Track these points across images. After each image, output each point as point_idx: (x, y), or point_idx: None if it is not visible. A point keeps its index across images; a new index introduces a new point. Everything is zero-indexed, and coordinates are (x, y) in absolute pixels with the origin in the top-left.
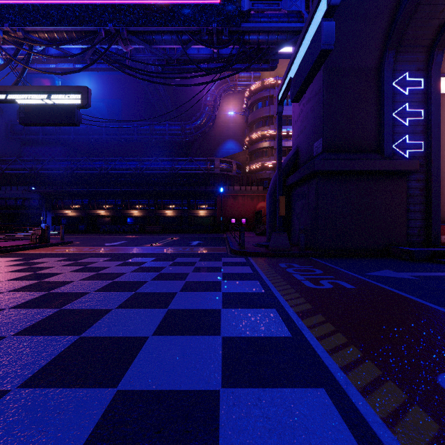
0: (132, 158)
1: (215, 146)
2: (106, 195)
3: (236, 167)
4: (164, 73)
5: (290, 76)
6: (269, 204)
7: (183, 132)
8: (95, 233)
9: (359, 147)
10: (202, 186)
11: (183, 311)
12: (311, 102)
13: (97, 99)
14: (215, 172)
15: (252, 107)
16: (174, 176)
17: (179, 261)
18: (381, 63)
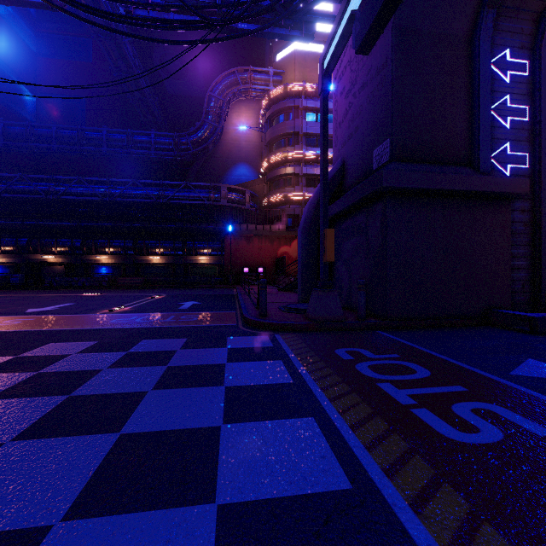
0: (98, 179)
1: (222, 170)
2: (57, 231)
3: (250, 198)
4: (128, 16)
5: (351, 9)
6: (302, 244)
7: (176, 147)
8: (35, 290)
9: (443, 156)
10: (203, 223)
11: None
12: (369, 87)
13: (48, 94)
14: (222, 204)
15: (272, 120)
16: (163, 207)
17: (141, 349)
18: (474, 30)
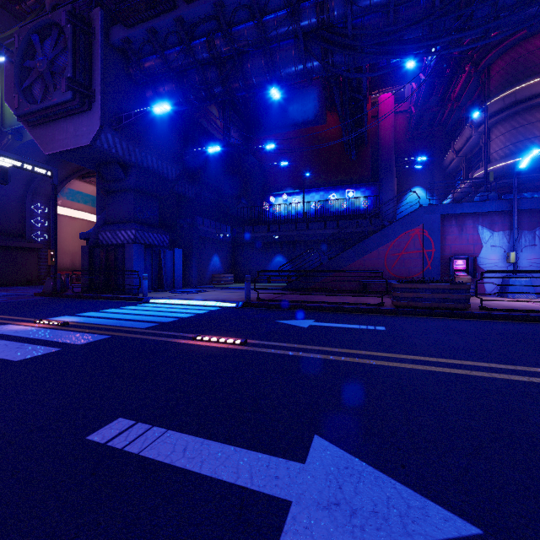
0: None
1: None
2: None
3: None
4: None
5: None
6: None
7: None
8: None
9: (13, 234)
10: None
11: None
12: None
13: None
14: None
15: None
16: None
17: None
18: (25, 197)
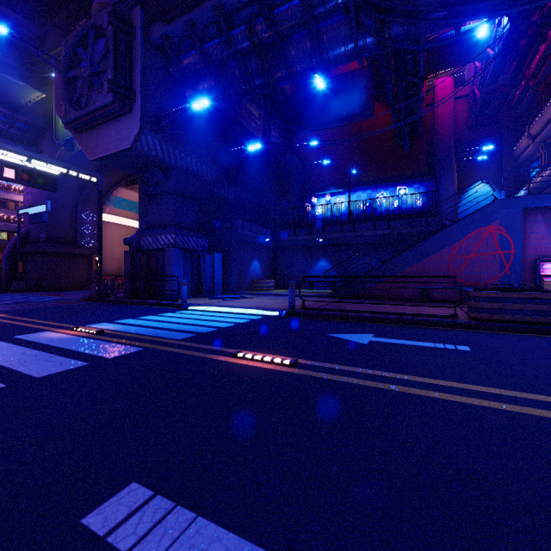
0: None
1: None
2: None
3: None
4: None
5: (28, 211)
6: (6, 263)
7: None
8: None
9: (66, 241)
10: None
11: (2, 297)
12: None
13: None
14: None
15: None
16: None
17: None
18: (77, 205)
